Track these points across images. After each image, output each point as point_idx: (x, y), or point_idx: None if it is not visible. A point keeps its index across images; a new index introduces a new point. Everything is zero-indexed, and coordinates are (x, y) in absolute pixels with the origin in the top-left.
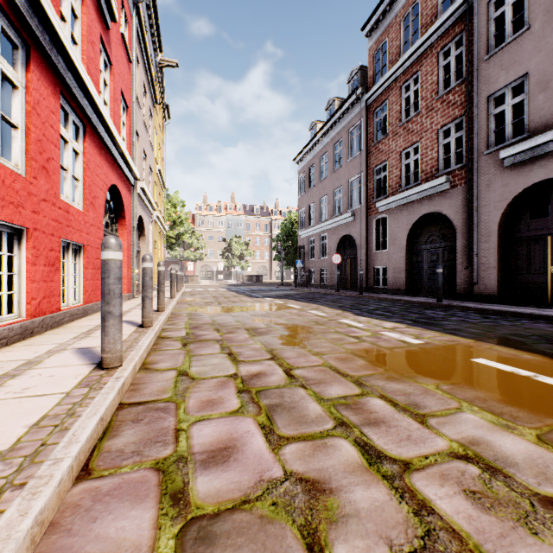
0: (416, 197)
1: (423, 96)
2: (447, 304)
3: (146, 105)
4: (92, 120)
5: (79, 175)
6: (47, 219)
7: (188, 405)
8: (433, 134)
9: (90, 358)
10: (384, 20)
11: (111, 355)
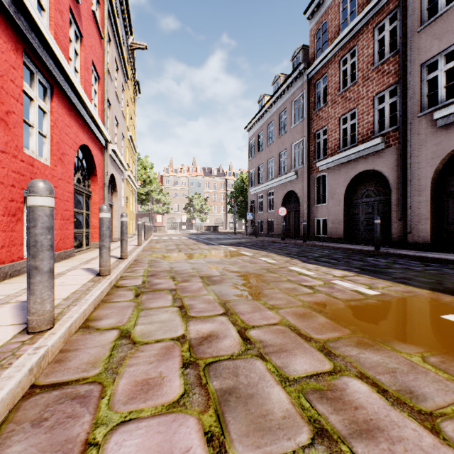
0: (353, 157)
1: (360, 67)
2: (385, 252)
3: (118, 80)
4: (60, 82)
5: (46, 132)
6: (7, 170)
7: (117, 390)
8: (369, 100)
9: (26, 315)
10: (324, 3)
11: (37, 317)
